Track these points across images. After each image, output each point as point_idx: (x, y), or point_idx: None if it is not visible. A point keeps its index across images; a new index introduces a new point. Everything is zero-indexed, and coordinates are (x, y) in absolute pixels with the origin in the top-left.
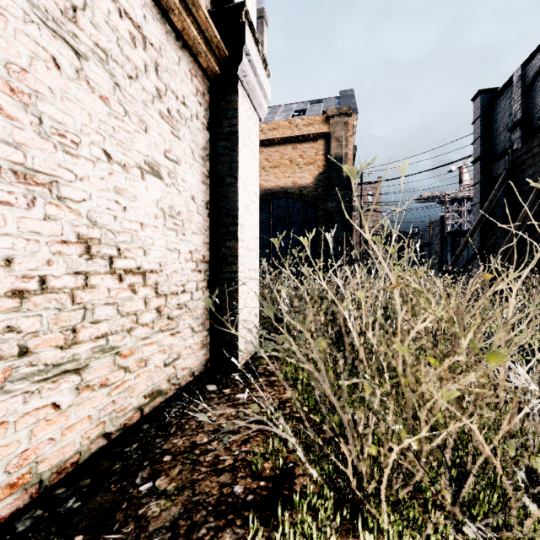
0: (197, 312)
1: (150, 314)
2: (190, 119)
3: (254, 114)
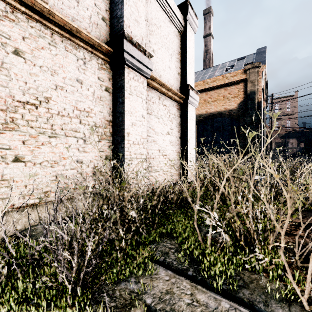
0: (177, 165)
1: (168, 164)
2: (175, 117)
3: (193, 108)
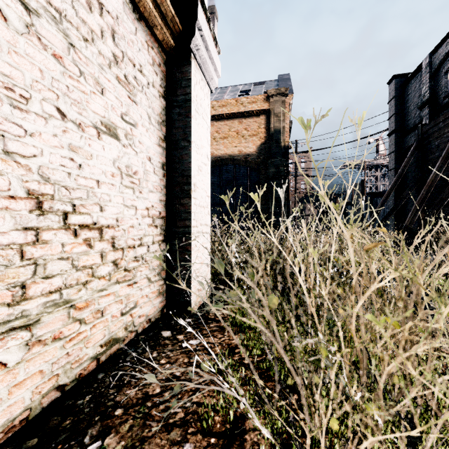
0: (154, 264)
1: (107, 267)
2: (146, 86)
3: (206, 86)
